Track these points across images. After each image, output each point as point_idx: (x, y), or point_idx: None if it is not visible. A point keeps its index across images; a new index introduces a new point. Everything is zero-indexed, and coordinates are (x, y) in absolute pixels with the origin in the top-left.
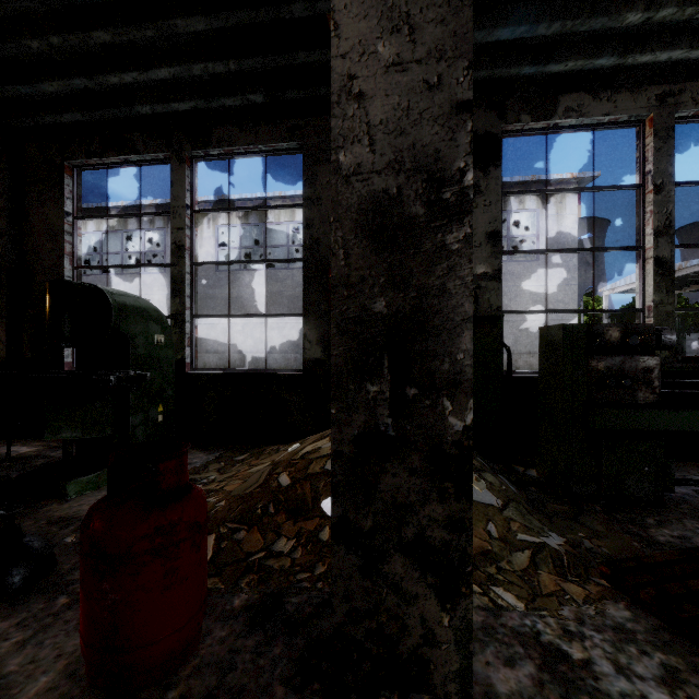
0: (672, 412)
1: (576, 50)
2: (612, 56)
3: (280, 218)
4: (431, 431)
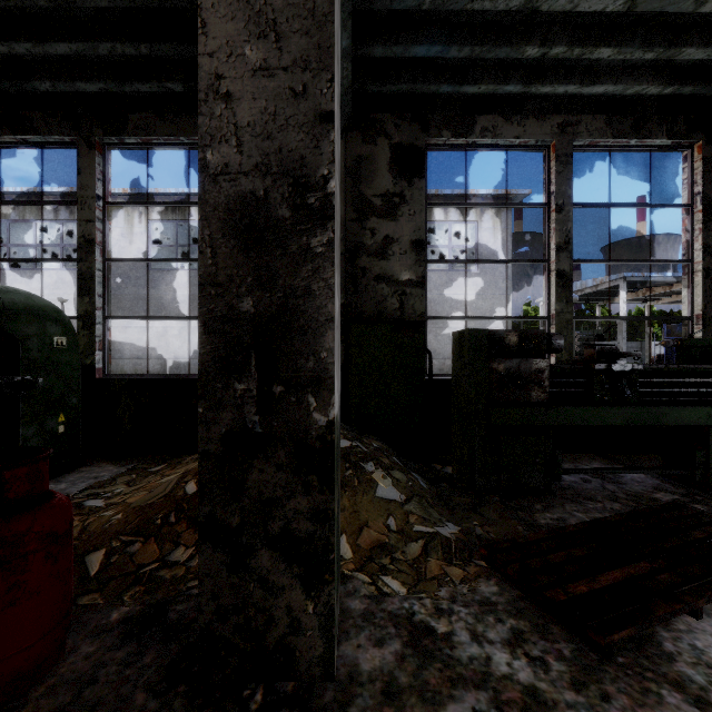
0: (558, 408)
1: (487, 75)
2: (518, 84)
3: None
4: (297, 427)
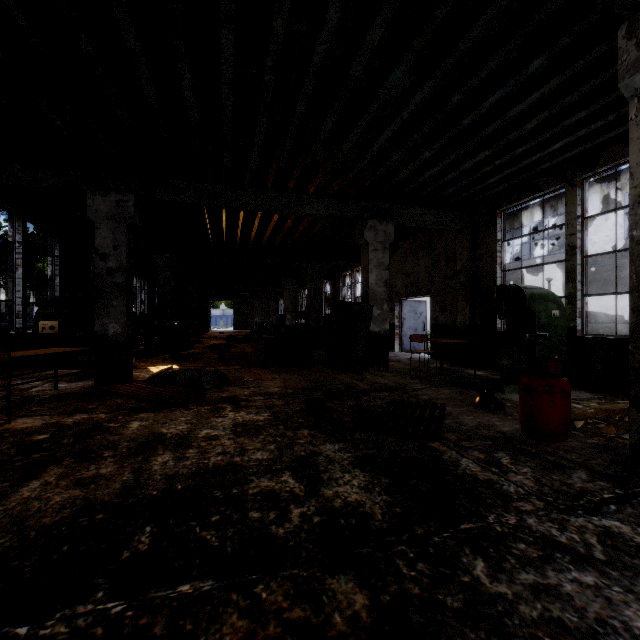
0: None
1: None
2: None
3: None
4: None
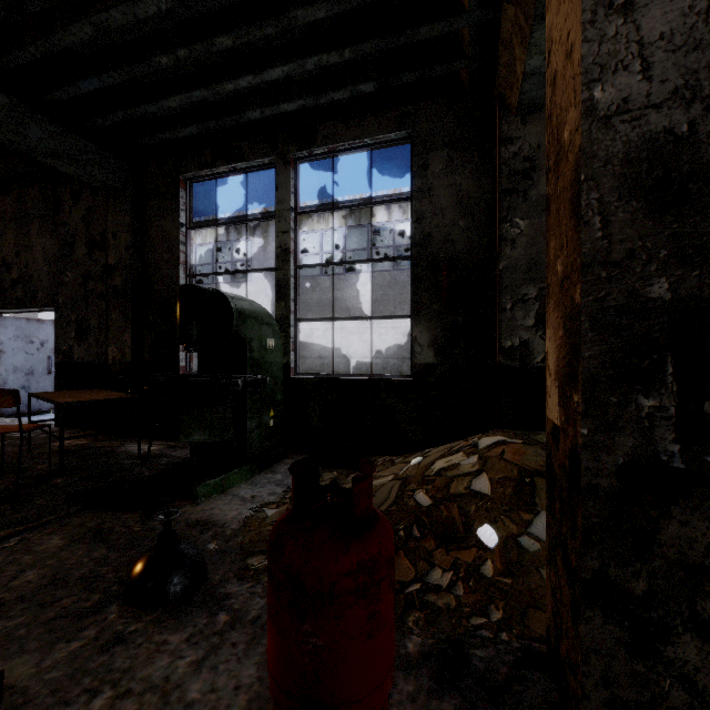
0: None
1: None
2: None
3: (360, 221)
4: None
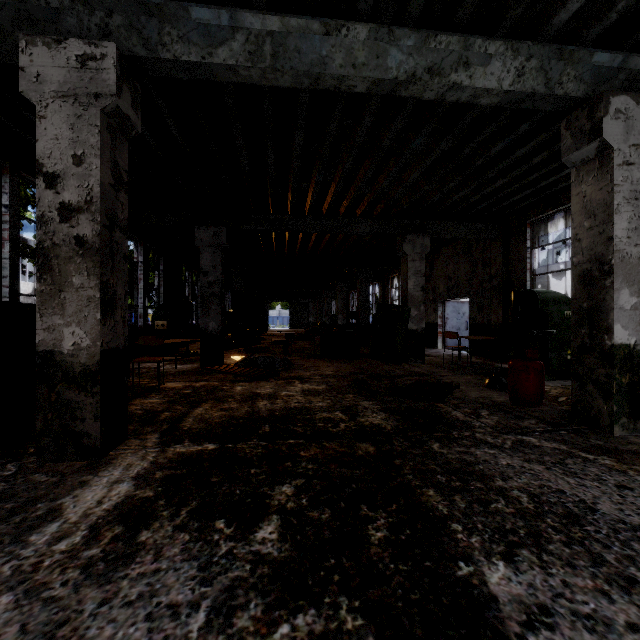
0: None
1: None
2: None
3: None
4: (600, 345)
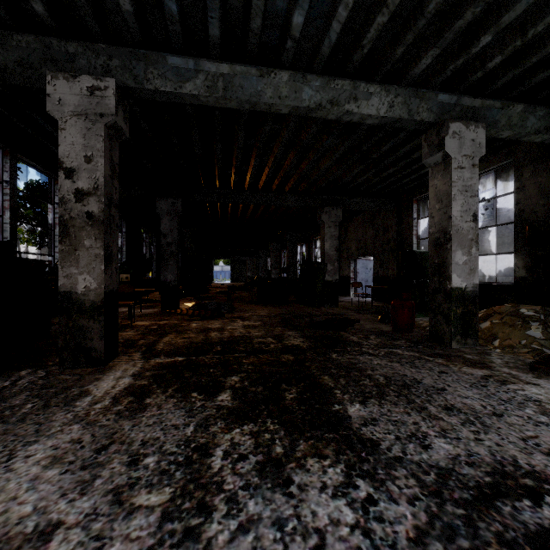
0: None
1: None
2: None
3: None
4: (445, 288)
